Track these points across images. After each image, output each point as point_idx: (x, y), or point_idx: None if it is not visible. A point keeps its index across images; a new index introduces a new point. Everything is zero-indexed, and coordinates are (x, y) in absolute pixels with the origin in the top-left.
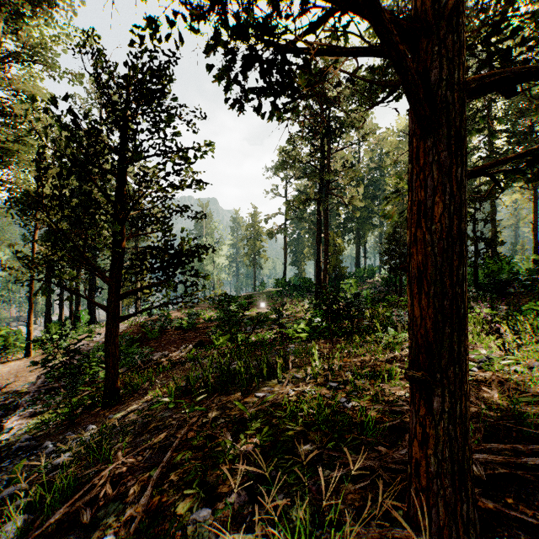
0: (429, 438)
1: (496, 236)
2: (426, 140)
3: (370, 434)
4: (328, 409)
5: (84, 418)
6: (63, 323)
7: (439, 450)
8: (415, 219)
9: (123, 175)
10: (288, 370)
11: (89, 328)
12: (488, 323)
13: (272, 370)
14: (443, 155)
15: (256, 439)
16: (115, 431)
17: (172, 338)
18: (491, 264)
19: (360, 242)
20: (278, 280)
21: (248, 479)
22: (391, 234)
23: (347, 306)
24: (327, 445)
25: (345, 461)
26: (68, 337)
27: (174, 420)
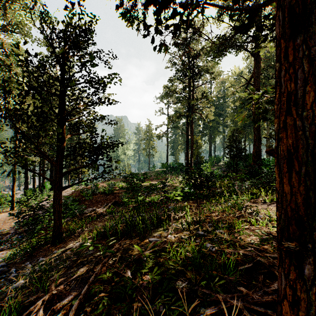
0: (300, 300)
1: None
2: (296, 37)
3: (231, 274)
4: (199, 253)
5: (39, 252)
6: (35, 190)
7: (311, 313)
8: (285, 108)
9: (65, 96)
10: (170, 221)
11: (50, 193)
12: None
13: (160, 222)
14: (313, 49)
15: (148, 276)
16: (56, 263)
17: (99, 199)
18: None
19: (212, 141)
20: (163, 164)
21: (142, 313)
22: (231, 136)
23: (206, 180)
24: (200, 283)
25: (215, 299)
26: (37, 198)
27: (94, 257)
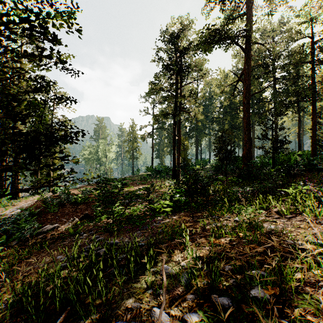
0: None
1: (285, 138)
2: None
3: None
4: None
5: None
6: None
7: None
8: None
9: None
10: (158, 256)
11: (9, 203)
12: (317, 198)
13: (141, 258)
14: None
15: None
16: None
17: (66, 210)
18: (283, 156)
19: (198, 144)
20: (148, 167)
21: None
22: (220, 137)
23: (203, 186)
24: None
25: None
26: None
27: None
